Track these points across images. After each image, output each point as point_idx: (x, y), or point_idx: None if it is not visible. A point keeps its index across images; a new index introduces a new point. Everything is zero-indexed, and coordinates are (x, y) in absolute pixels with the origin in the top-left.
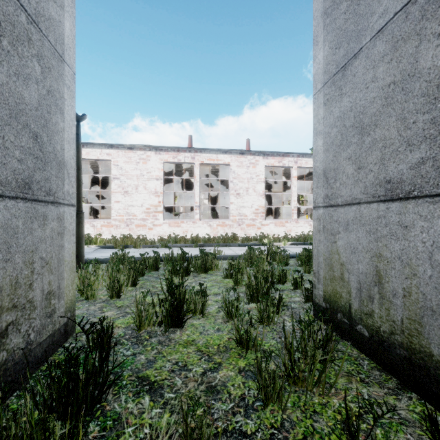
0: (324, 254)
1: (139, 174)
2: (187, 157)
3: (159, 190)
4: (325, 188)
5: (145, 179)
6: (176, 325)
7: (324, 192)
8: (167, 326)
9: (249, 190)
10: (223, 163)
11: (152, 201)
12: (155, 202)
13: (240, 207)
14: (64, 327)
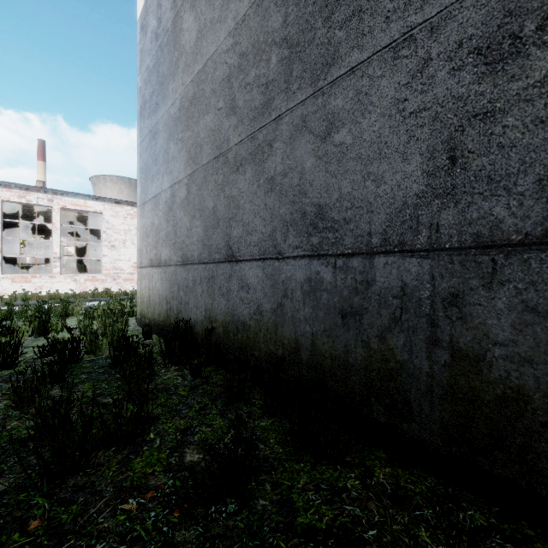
0: (139, 291)
1: None
2: (41, 199)
3: None
4: (140, 258)
5: None
6: (43, 335)
7: (139, 260)
8: (37, 335)
9: (126, 242)
10: (93, 211)
11: None
12: None
13: (115, 261)
14: None
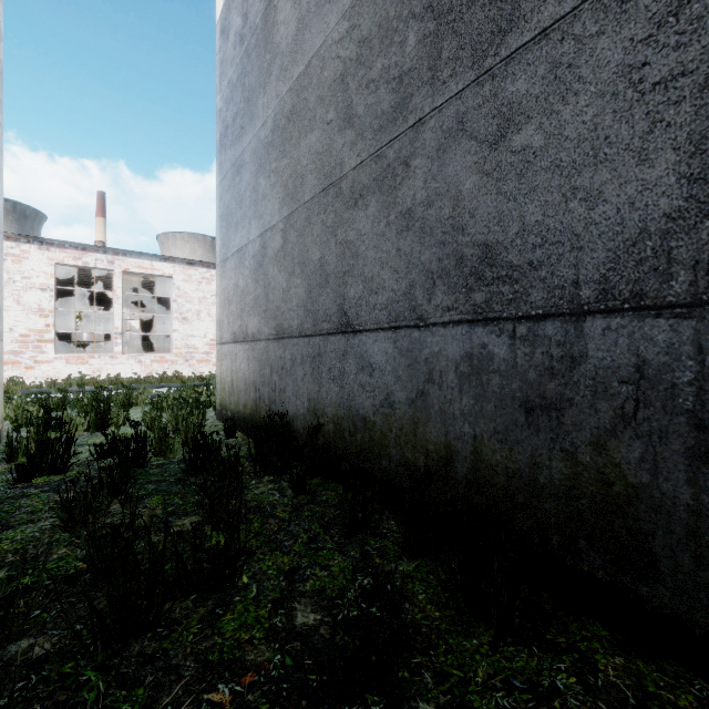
0: (219, 375)
1: (5, 279)
2: (100, 261)
3: (47, 306)
4: (220, 332)
5: (18, 288)
6: (101, 430)
7: (219, 334)
8: (94, 429)
9: (201, 313)
10: (161, 275)
11: (33, 323)
12: (38, 325)
13: (188, 337)
14: (0, 432)
